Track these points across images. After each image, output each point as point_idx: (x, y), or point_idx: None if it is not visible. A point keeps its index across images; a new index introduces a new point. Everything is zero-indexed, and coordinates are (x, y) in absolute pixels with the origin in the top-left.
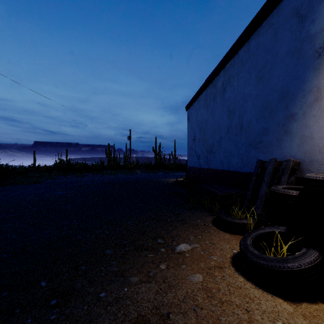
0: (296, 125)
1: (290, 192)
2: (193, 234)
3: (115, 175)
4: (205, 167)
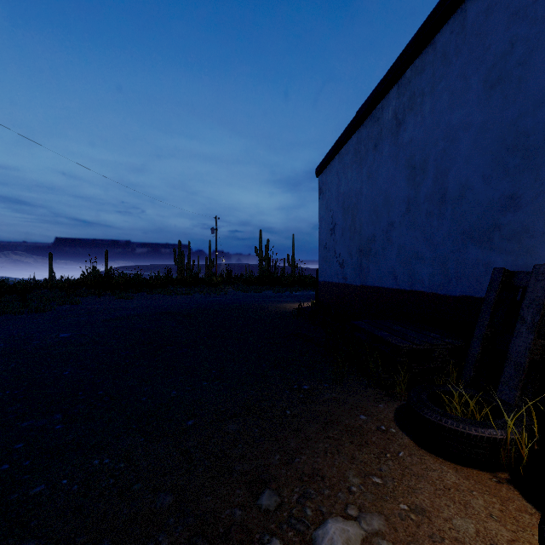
0: None
1: None
2: (357, 466)
3: (188, 297)
4: (356, 282)
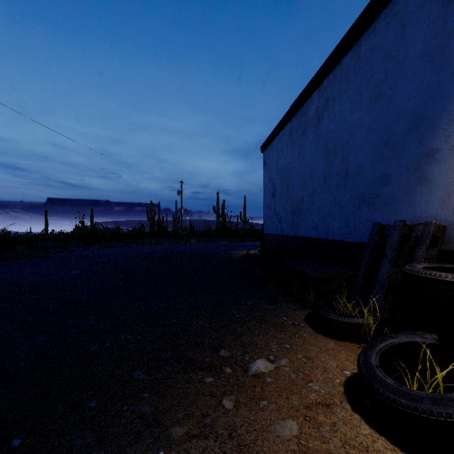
0: (438, 168)
1: (441, 275)
2: (277, 340)
3: (159, 246)
4: (290, 234)
